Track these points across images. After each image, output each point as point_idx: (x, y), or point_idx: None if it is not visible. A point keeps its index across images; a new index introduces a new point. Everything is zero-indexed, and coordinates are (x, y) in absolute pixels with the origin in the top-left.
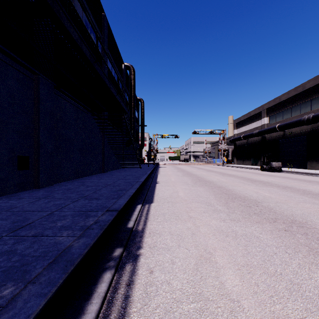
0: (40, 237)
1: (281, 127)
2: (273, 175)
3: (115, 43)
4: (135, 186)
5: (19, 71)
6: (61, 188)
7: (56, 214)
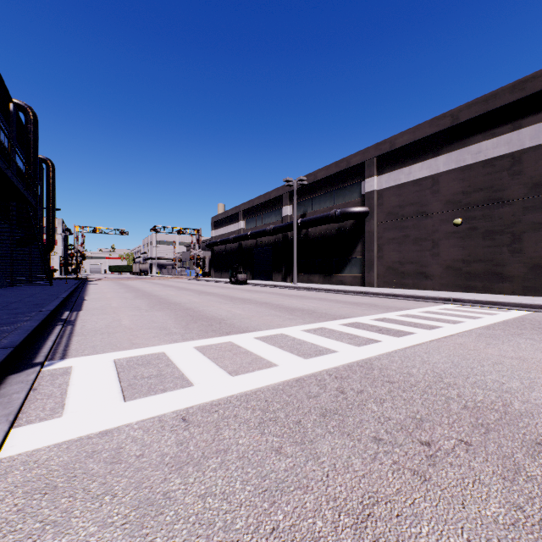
0: None
1: (252, 235)
2: (233, 287)
3: None
4: (57, 301)
5: None
6: None
7: None
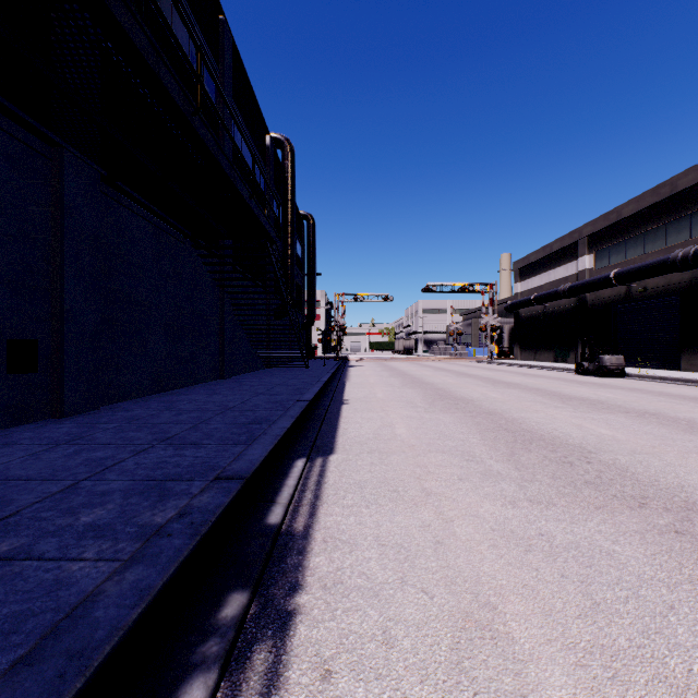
0: (19, 562)
1: (622, 276)
2: (607, 384)
3: (249, 86)
4: (292, 412)
5: (12, 135)
6: (115, 416)
7: (83, 489)
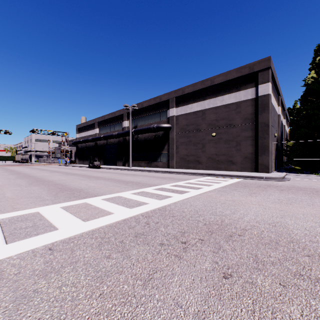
0: None
1: (104, 137)
2: (91, 170)
3: None
4: None
5: None
6: None
7: None
